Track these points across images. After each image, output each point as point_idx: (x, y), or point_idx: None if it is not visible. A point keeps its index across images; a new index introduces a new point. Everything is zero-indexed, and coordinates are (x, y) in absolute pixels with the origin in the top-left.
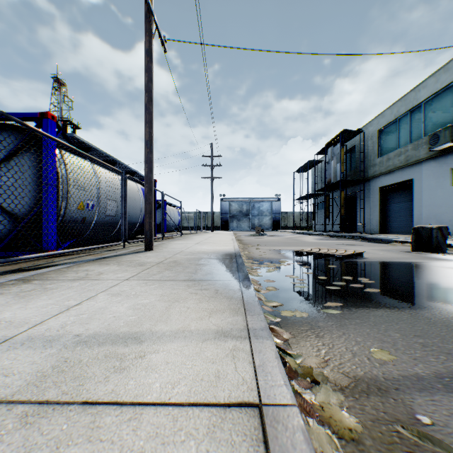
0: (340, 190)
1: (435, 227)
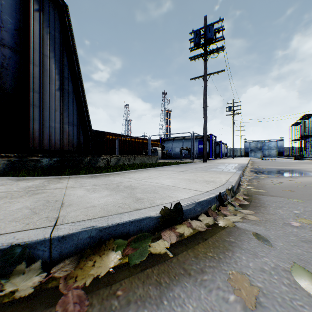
0: (303, 140)
1: (297, 155)
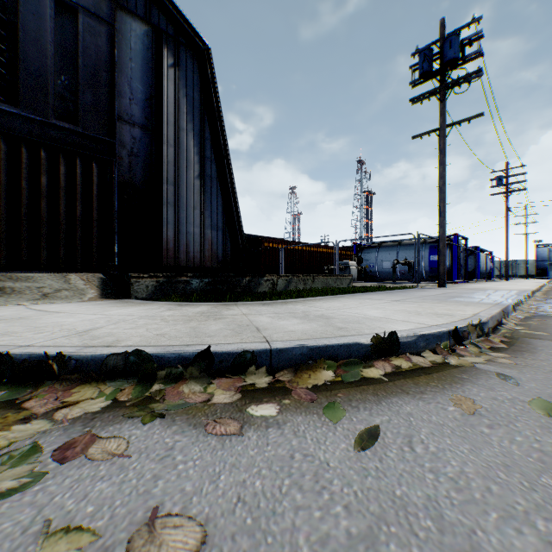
0: None
1: None
